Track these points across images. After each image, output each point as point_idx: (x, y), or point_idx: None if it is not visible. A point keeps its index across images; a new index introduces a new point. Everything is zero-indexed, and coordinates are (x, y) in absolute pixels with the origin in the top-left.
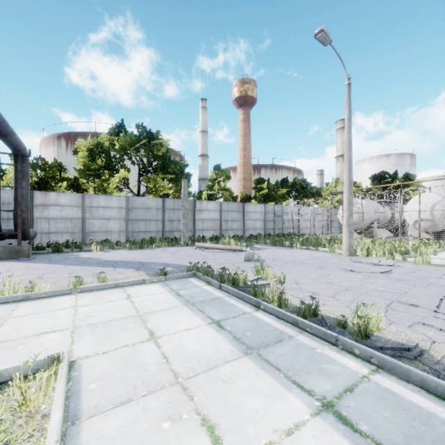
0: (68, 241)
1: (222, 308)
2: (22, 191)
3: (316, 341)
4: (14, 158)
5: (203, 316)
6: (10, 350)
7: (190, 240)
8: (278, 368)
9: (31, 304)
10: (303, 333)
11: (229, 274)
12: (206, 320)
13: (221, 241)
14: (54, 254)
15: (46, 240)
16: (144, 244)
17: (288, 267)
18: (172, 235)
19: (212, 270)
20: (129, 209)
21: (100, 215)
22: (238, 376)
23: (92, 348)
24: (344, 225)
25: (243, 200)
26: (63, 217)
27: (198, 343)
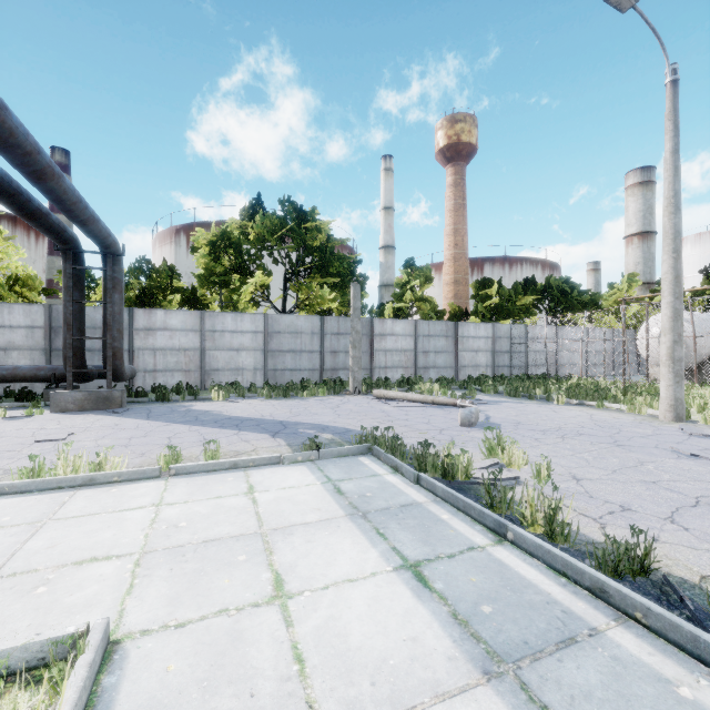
0: (181, 384)
1: (424, 530)
2: (113, 308)
3: (667, 654)
4: (102, 259)
5: (384, 546)
6: (21, 596)
7: (365, 385)
8: None
9: (94, 495)
10: (625, 623)
11: (434, 456)
12: (390, 558)
13: (417, 387)
14: (158, 403)
15: (150, 381)
16: (291, 390)
17: (550, 441)
18: (335, 376)
19: (402, 443)
20: (269, 334)
21: (226, 343)
22: None
23: (160, 610)
24: (663, 361)
25: (455, 317)
26: (174, 347)
27: (373, 622)
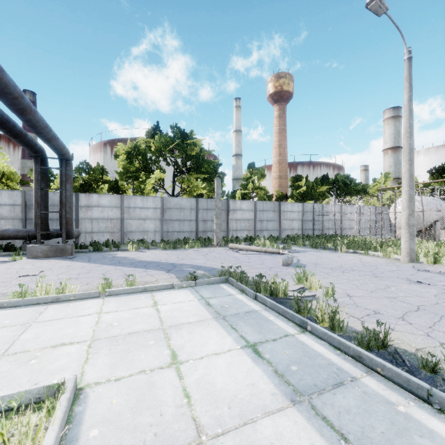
0: (108, 240)
1: (259, 325)
2: (66, 193)
3: (393, 389)
4: (59, 163)
5: (236, 335)
6: (21, 365)
7: (224, 241)
8: (343, 435)
9: (59, 307)
10: (371, 374)
11: (265, 283)
12: (239, 341)
13: (255, 242)
14: (94, 252)
15: (89, 239)
16: (177, 244)
17: (335, 274)
18: (205, 235)
19: (246, 275)
20: (164, 209)
21: (137, 215)
22: (284, 443)
23: (105, 371)
24: (403, 226)
25: (279, 199)
26: (104, 217)
27: (229, 376)
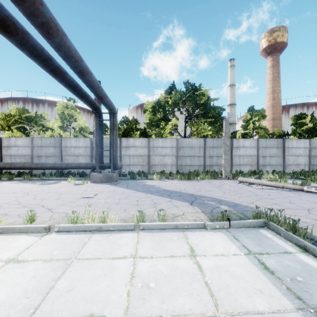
0: (140, 171)
1: None
2: (113, 137)
3: None
4: (109, 116)
5: None
6: None
7: (231, 174)
8: None
9: (100, 239)
10: None
11: None
12: None
13: (263, 176)
14: (131, 180)
15: (128, 169)
16: (190, 175)
17: None
18: (211, 169)
19: (295, 222)
20: (178, 148)
21: (159, 153)
22: None
23: None
24: None
25: (279, 137)
26: (137, 154)
27: None
